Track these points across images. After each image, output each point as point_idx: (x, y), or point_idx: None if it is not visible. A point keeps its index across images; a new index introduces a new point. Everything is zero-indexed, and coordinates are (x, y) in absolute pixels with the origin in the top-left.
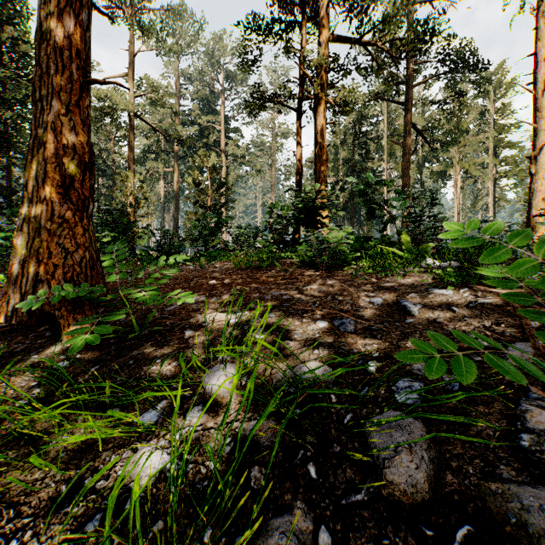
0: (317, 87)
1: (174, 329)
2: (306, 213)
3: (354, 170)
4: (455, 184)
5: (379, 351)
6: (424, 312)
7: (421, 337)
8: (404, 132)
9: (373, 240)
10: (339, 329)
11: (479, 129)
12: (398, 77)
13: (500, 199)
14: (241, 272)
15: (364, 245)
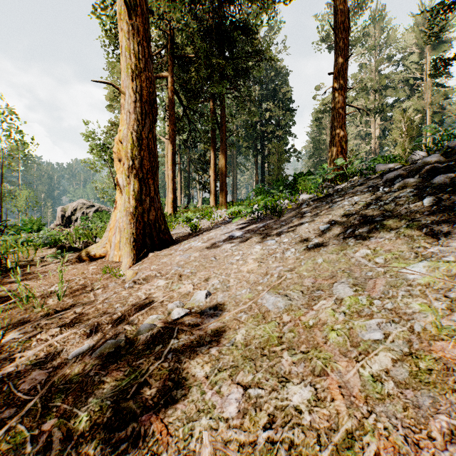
0: None
1: None
2: None
3: None
4: None
5: None
6: None
7: None
8: None
9: None
10: None
11: None
12: None
13: None
14: None
15: None
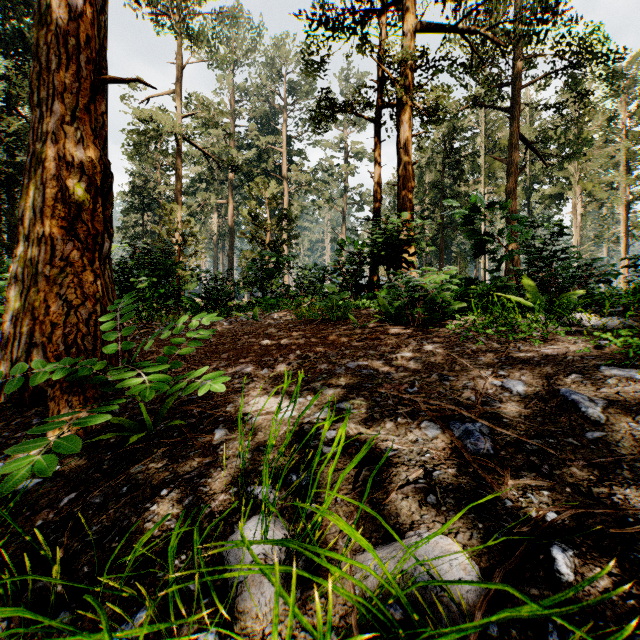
0: (400, 89)
1: (202, 422)
2: (388, 249)
3: (444, 196)
4: (573, 210)
5: (561, 513)
6: (616, 418)
7: (636, 480)
8: (509, 146)
9: (480, 284)
10: (464, 444)
11: (606, 139)
12: (500, 77)
13: (634, 228)
14: (304, 328)
15: (468, 291)
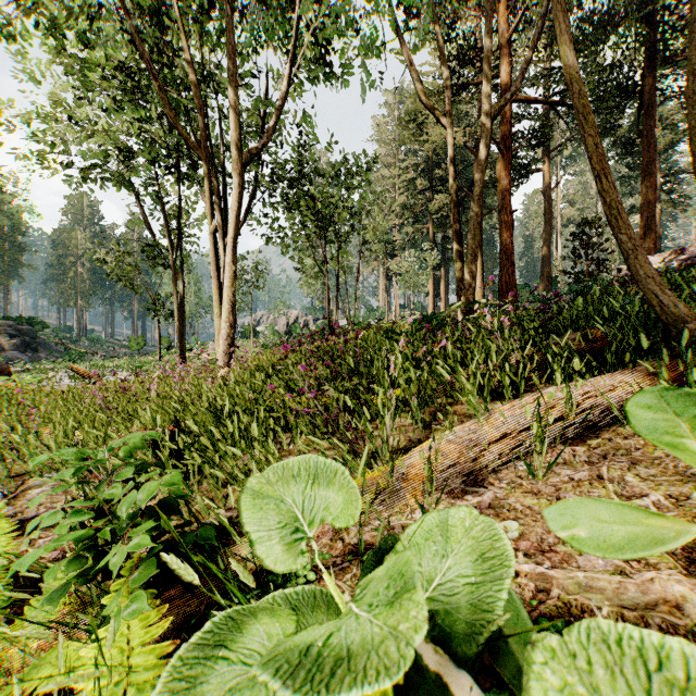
0: None
1: None
2: None
3: None
4: None
5: None
6: None
7: None
8: None
9: None
10: None
11: None
12: None
13: None
14: None
15: None
